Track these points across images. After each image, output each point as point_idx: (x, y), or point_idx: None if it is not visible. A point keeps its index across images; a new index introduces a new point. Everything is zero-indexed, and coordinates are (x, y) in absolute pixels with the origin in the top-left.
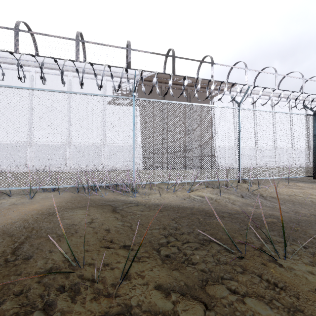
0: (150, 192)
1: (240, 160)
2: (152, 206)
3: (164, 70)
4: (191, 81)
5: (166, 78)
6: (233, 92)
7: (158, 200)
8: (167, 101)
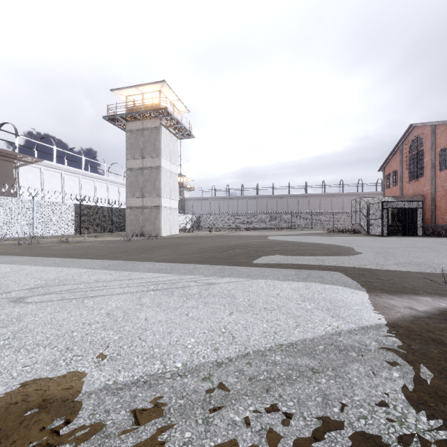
0: None
1: (34, 226)
2: None
3: None
4: None
5: None
6: (41, 166)
7: None
8: None
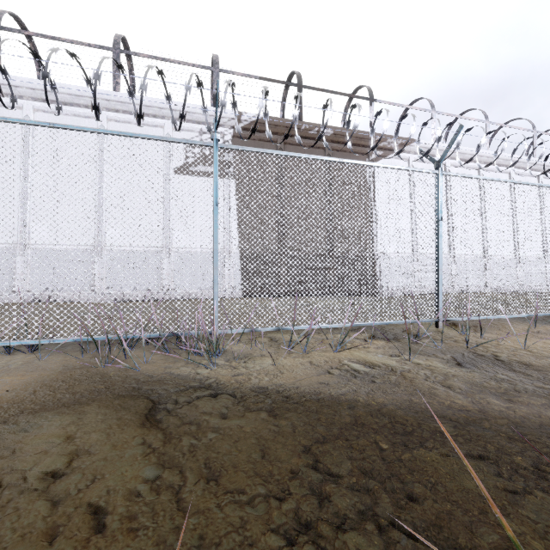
0: (252, 354)
1: (440, 281)
2: (252, 398)
3: (281, 114)
4: (333, 131)
5: (285, 126)
6: (409, 154)
7: (268, 378)
8: (289, 153)
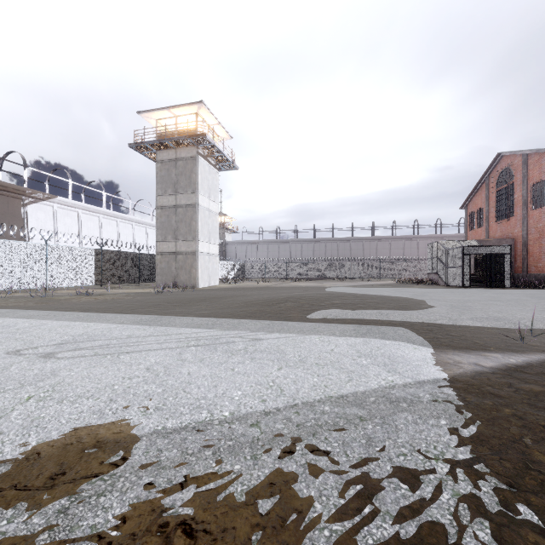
0: None
1: (47, 276)
2: None
3: None
4: None
5: None
6: (54, 203)
7: None
8: None
